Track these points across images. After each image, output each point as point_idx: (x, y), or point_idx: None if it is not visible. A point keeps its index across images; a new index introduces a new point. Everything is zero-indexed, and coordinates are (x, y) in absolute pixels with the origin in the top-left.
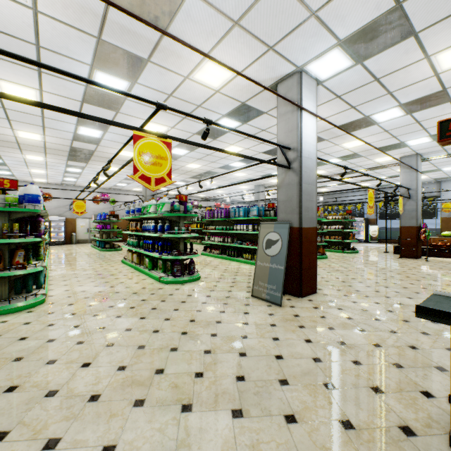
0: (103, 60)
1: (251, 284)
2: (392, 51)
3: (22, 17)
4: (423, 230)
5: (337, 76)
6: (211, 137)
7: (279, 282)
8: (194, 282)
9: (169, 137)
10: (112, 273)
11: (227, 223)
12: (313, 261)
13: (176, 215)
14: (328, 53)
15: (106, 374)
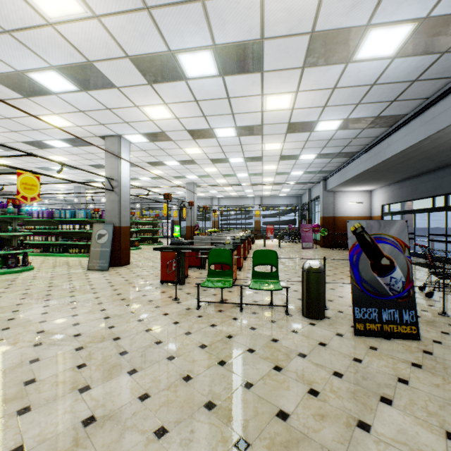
0: None
1: (85, 266)
2: (166, 142)
3: None
4: (197, 228)
5: (141, 143)
6: (37, 147)
7: (107, 258)
8: (31, 271)
9: (39, 173)
10: None
11: (49, 223)
12: (128, 246)
13: (12, 216)
14: (135, 135)
15: (15, 301)
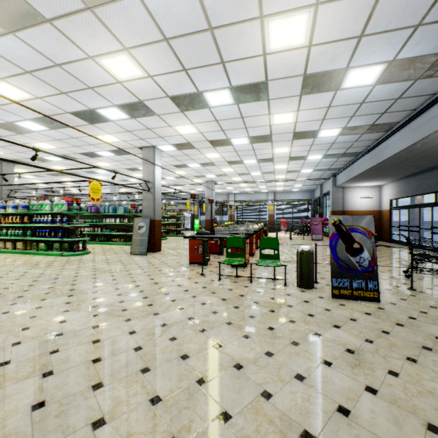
0: (40, 120)
1: (127, 251)
2: (190, 150)
3: (3, 100)
4: (215, 221)
5: (170, 151)
6: (89, 156)
7: (145, 245)
8: (89, 254)
9: (101, 180)
10: (5, 257)
11: (95, 217)
12: (160, 235)
13: (76, 212)
14: (166, 145)
15: (90, 272)
